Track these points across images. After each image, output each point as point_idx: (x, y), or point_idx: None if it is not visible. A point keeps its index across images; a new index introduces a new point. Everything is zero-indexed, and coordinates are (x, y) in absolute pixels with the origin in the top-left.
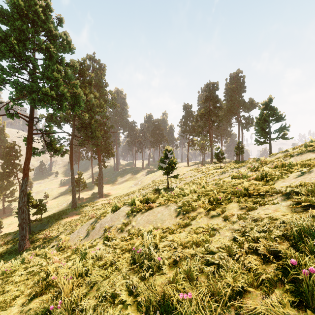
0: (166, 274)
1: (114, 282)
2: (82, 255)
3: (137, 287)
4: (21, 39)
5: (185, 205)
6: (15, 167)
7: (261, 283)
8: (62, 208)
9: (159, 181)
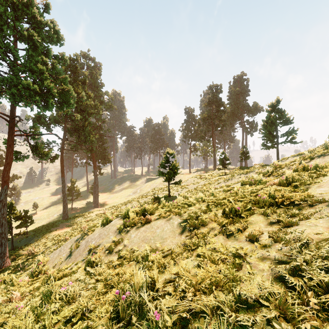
0: None
1: None
2: (45, 295)
3: None
4: None
5: (192, 219)
6: (0, 174)
7: None
8: (53, 220)
9: (160, 189)
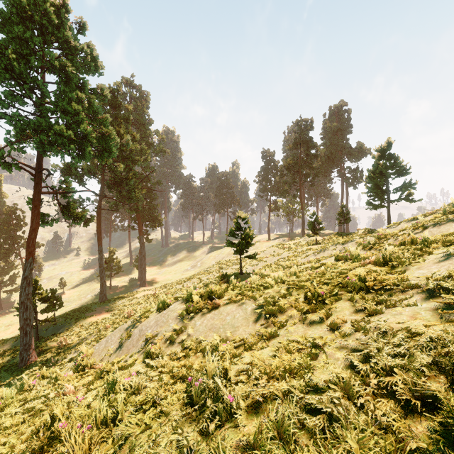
0: (243, 426)
1: (158, 438)
2: (110, 385)
3: (194, 451)
4: (23, 53)
5: (269, 304)
6: (17, 241)
7: (406, 453)
8: (86, 302)
9: (228, 263)
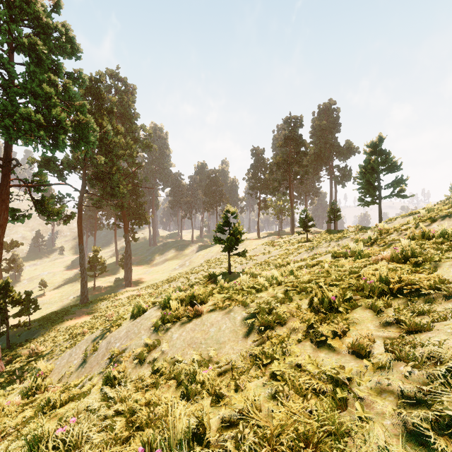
0: None
1: None
2: (30, 444)
3: None
4: None
5: (264, 313)
6: None
7: None
8: (68, 304)
9: (216, 261)
